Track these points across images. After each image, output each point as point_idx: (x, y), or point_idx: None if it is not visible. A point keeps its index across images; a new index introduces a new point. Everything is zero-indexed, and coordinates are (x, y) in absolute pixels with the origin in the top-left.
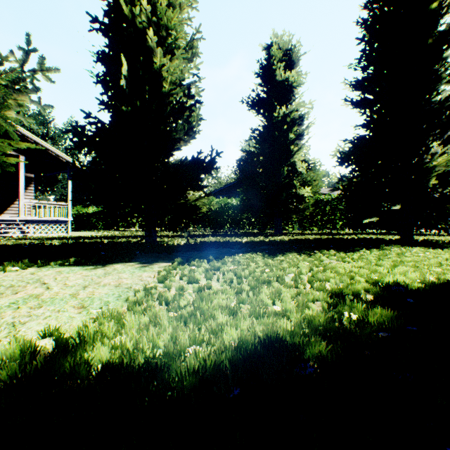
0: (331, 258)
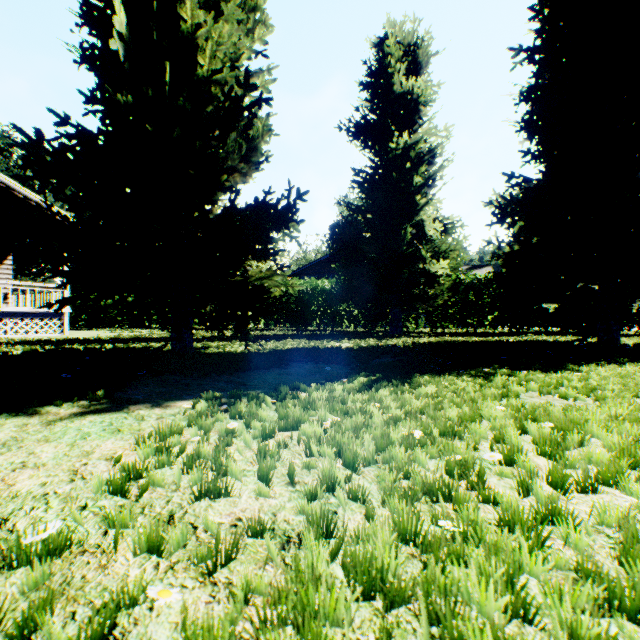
0: (529, 387)
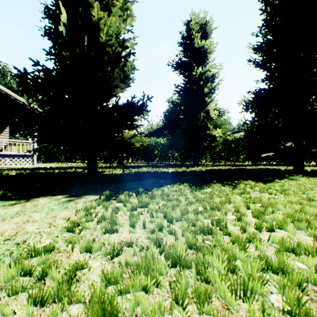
0: (255, 189)
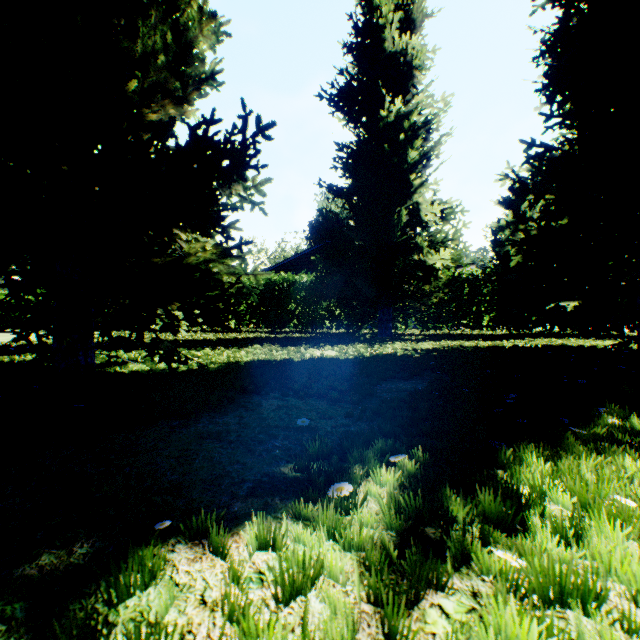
0: None
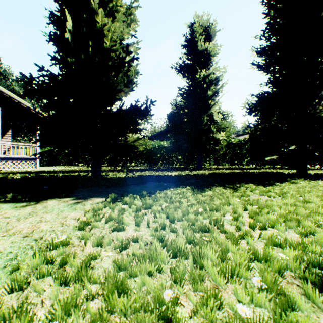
0: (255, 192)
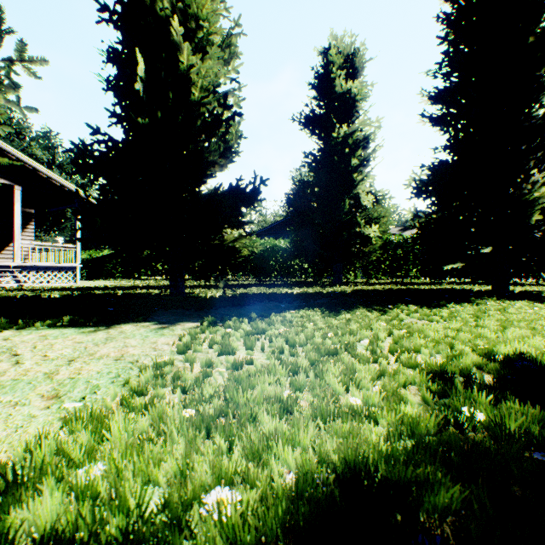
0: (413, 316)
